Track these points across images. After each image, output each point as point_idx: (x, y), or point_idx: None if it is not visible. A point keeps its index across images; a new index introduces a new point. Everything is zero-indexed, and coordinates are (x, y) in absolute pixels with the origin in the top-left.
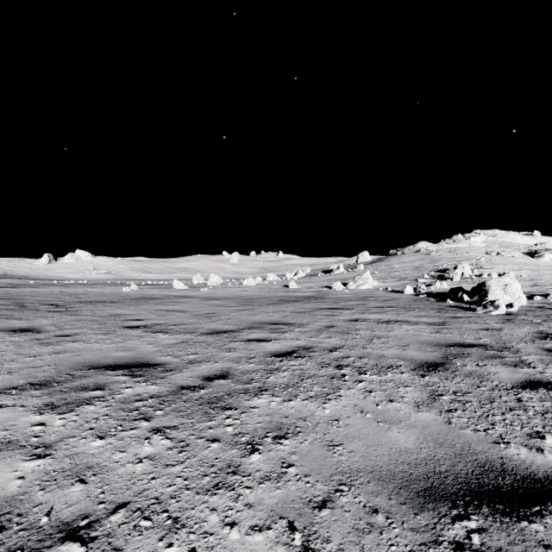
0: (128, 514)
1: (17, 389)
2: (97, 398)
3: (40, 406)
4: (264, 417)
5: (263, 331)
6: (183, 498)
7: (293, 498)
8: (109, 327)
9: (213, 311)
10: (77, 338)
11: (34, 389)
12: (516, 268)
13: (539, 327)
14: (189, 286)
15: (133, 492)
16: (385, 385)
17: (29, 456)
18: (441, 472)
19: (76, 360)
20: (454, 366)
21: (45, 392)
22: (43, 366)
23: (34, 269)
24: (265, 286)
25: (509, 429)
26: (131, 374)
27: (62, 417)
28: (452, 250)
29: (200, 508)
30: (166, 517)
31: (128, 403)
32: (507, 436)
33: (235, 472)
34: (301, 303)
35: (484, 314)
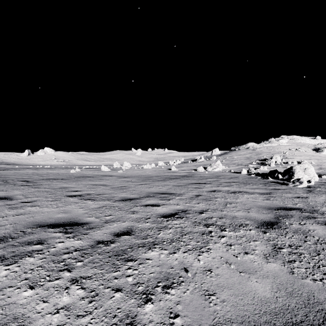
0: None
1: None
2: (36, 251)
3: None
4: (156, 267)
5: (155, 199)
6: None
7: None
8: (57, 196)
9: (124, 185)
10: (34, 204)
11: None
12: (307, 158)
13: None
14: (111, 169)
15: None
16: (240, 239)
17: None
18: (297, 322)
19: (29, 220)
20: (284, 224)
21: (1, 246)
22: (6, 225)
23: (19, 159)
24: (157, 169)
25: None
26: (65, 231)
27: (7, 268)
28: (268, 147)
29: None
30: None
31: (58, 255)
32: None
33: (132, 323)
34: (179, 179)
35: (293, 187)
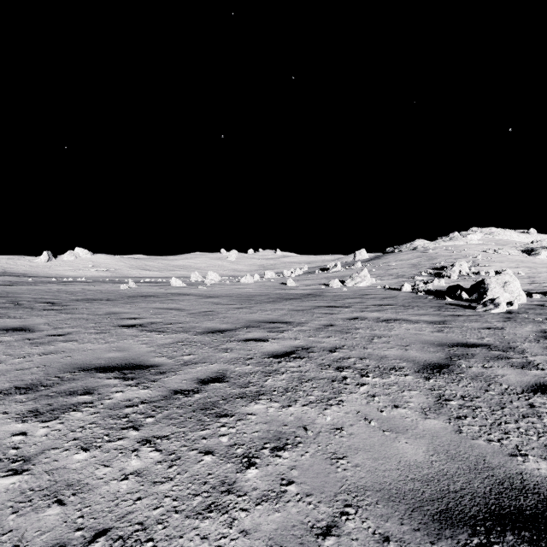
0: (107, 544)
1: (1, 393)
2: (84, 404)
3: (24, 413)
4: (261, 425)
5: (261, 330)
6: (171, 524)
7: (294, 524)
8: (103, 326)
9: (210, 309)
10: (70, 338)
11: (19, 393)
12: (513, 266)
13: (542, 326)
14: (187, 284)
15: (115, 516)
16: (388, 388)
17: (5, 472)
18: (456, 490)
19: (66, 362)
20: (459, 367)
21: (30, 396)
22: (32, 368)
23: (33, 267)
24: (263, 284)
25: (524, 439)
26: (123, 377)
27: (46, 425)
28: (449, 248)
29: (189, 536)
30: (150, 546)
31: (117, 409)
32: (524, 448)
33: (229, 490)
34: (299, 301)
35: (484, 312)
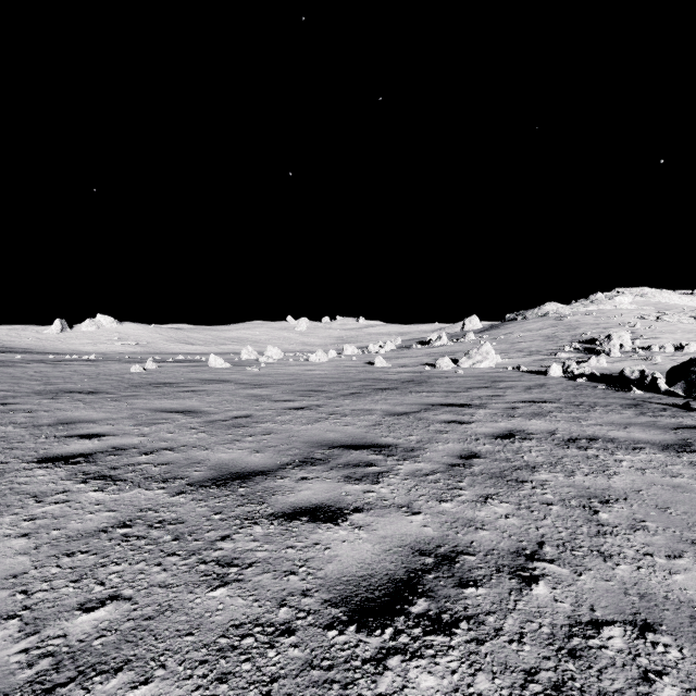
0: None
1: None
2: None
3: None
4: None
5: (330, 474)
6: None
7: None
8: (8, 459)
9: (247, 412)
10: None
11: None
12: (691, 338)
13: None
14: (233, 364)
15: None
16: None
17: None
18: None
19: None
20: None
21: None
22: None
23: (41, 339)
24: (340, 364)
25: None
26: None
27: None
28: (593, 314)
29: None
30: None
31: None
32: None
33: None
34: (396, 393)
35: None
